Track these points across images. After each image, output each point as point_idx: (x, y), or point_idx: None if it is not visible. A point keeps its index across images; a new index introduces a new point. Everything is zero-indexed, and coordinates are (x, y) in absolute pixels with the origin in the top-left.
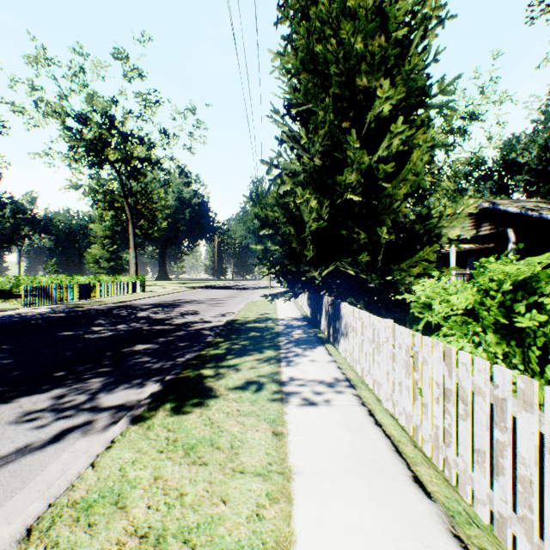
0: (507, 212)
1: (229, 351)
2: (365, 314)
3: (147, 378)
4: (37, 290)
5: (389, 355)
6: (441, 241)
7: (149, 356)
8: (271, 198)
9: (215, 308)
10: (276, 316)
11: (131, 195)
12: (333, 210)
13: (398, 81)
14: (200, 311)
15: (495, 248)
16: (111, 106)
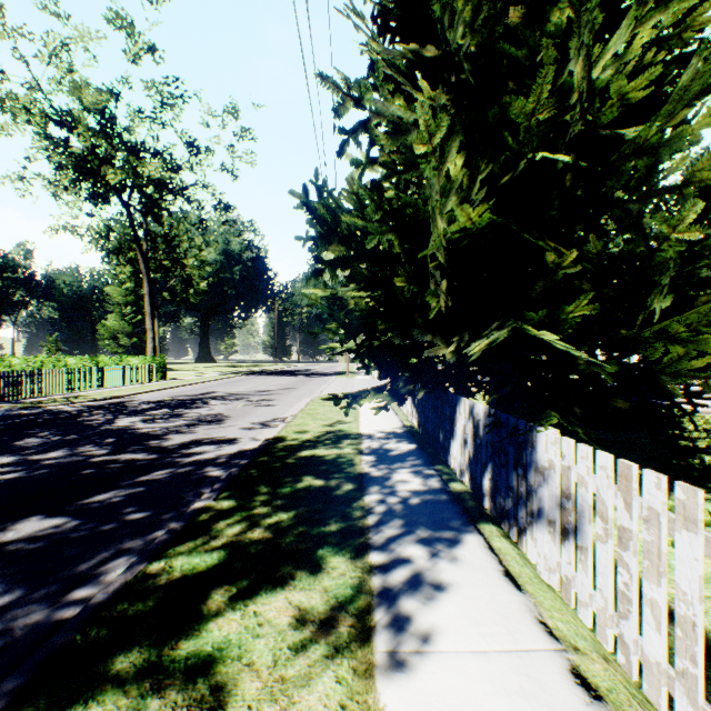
0: None
1: (230, 558)
2: None
3: None
4: None
5: None
6: None
7: (8, 574)
8: (348, 197)
9: (256, 410)
10: (357, 429)
11: (146, 239)
12: (494, 197)
13: None
14: (228, 416)
15: None
16: (107, 100)
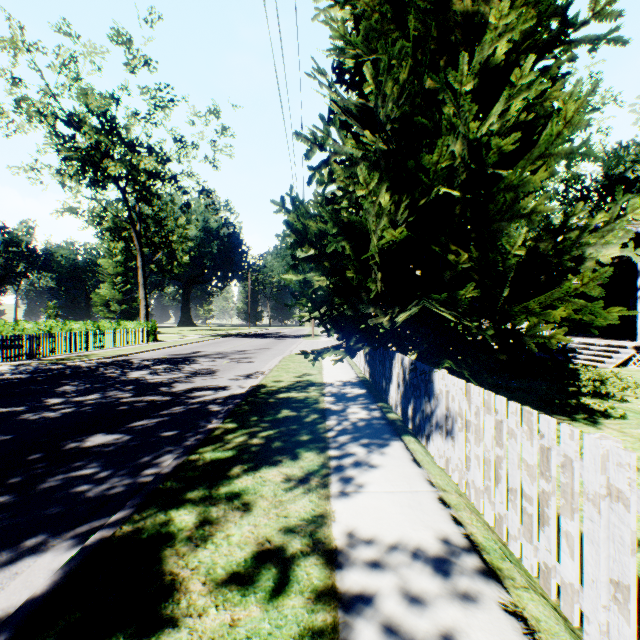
0: (635, 235)
1: (240, 453)
2: (511, 405)
3: (61, 530)
4: (0, 340)
5: (630, 543)
6: (585, 268)
7: (99, 462)
8: (314, 205)
9: (238, 366)
10: (321, 379)
11: (140, 220)
12: (414, 215)
13: (519, 6)
14: (217, 370)
15: (604, 286)
16: (110, 105)
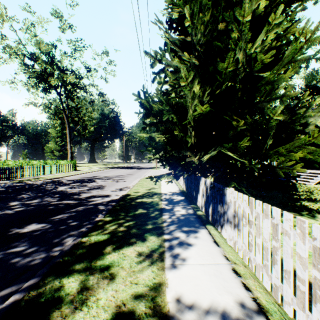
0: None
1: (112, 236)
2: (286, 214)
3: None
4: None
5: None
6: (308, 129)
7: (29, 242)
8: (156, 96)
9: (117, 183)
10: (160, 191)
11: (67, 109)
12: (213, 99)
13: None
14: (105, 186)
15: None
16: (51, 49)
